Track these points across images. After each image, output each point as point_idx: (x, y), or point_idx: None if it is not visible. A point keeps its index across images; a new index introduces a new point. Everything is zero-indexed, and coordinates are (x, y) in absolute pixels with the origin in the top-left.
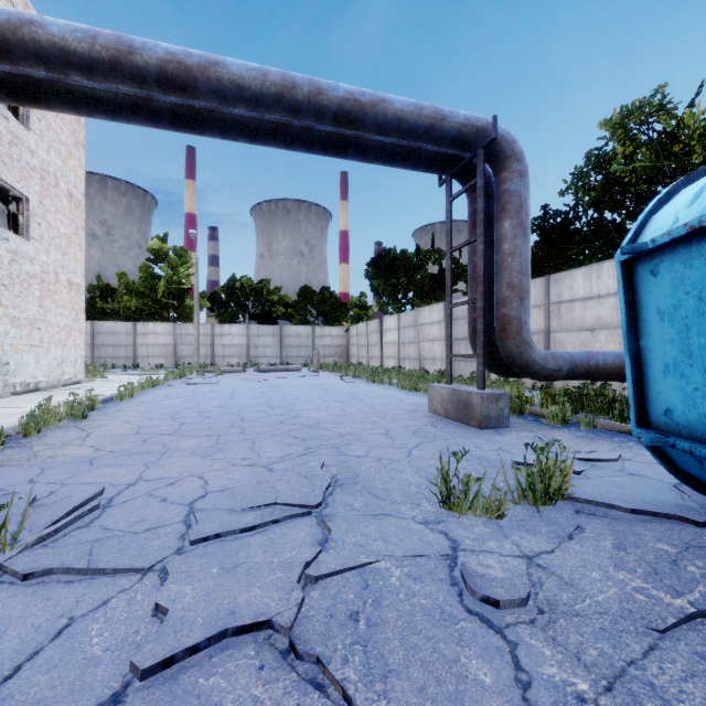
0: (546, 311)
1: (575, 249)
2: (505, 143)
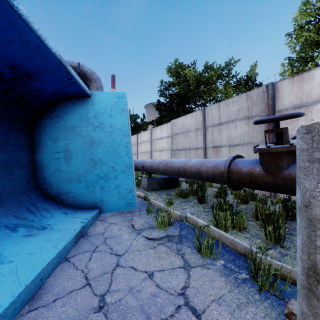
0: (151, 143)
1: (165, 118)
2: (89, 74)
